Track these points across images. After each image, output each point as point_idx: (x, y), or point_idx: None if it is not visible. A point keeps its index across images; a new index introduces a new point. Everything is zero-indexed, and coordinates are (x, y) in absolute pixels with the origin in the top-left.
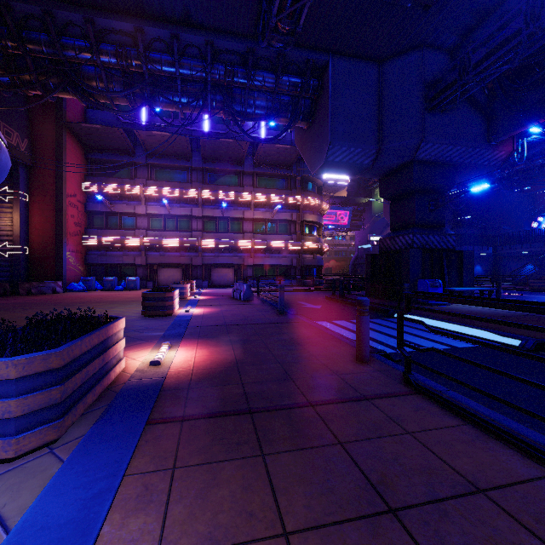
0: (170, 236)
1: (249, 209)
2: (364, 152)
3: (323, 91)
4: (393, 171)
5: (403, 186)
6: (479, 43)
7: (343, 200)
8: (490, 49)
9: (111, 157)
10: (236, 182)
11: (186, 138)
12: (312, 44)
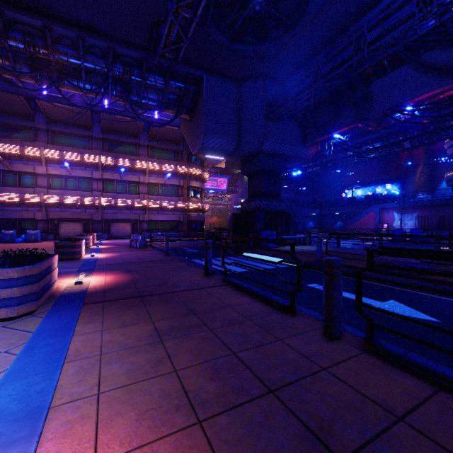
0: (71, 194)
1: (144, 175)
2: (229, 143)
3: (200, 96)
4: (249, 157)
5: (254, 168)
6: (293, 85)
7: (222, 170)
8: (299, 91)
9: (9, 119)
10: (133, 152)
11: (87, 112)
12: (191, 62)
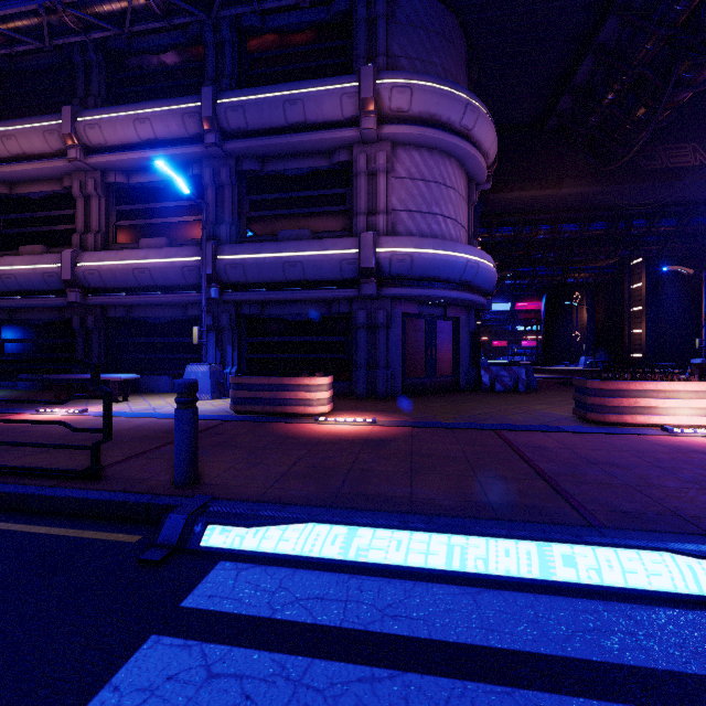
0: None
1: None
2: None
3: None
4: None
5: None
6: None
7: None
8: None
9: None
10: None
11: None
12: None
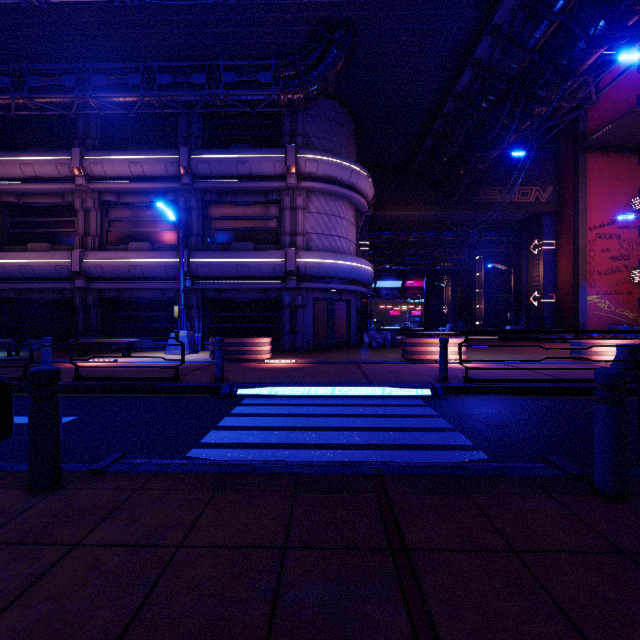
0: None
1: None
2: None
3: None
4: None
5: None
6: None
7: None
8: None
9: None
10: None
11: None
12: None
